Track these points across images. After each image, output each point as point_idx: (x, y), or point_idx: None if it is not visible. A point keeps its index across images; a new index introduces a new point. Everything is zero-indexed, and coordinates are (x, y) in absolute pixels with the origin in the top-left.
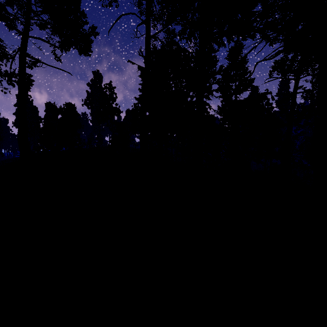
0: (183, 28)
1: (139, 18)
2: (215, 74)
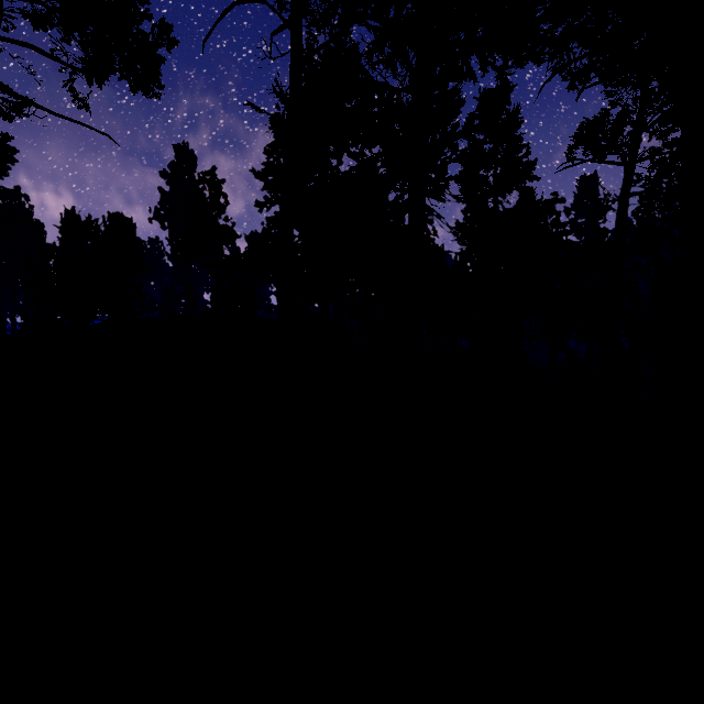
0: (380, 26)
1: (276, 12)
2: (456, 136)
